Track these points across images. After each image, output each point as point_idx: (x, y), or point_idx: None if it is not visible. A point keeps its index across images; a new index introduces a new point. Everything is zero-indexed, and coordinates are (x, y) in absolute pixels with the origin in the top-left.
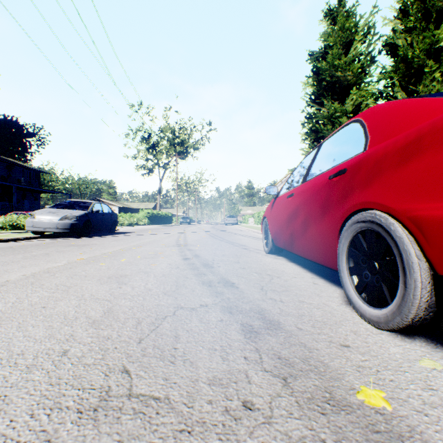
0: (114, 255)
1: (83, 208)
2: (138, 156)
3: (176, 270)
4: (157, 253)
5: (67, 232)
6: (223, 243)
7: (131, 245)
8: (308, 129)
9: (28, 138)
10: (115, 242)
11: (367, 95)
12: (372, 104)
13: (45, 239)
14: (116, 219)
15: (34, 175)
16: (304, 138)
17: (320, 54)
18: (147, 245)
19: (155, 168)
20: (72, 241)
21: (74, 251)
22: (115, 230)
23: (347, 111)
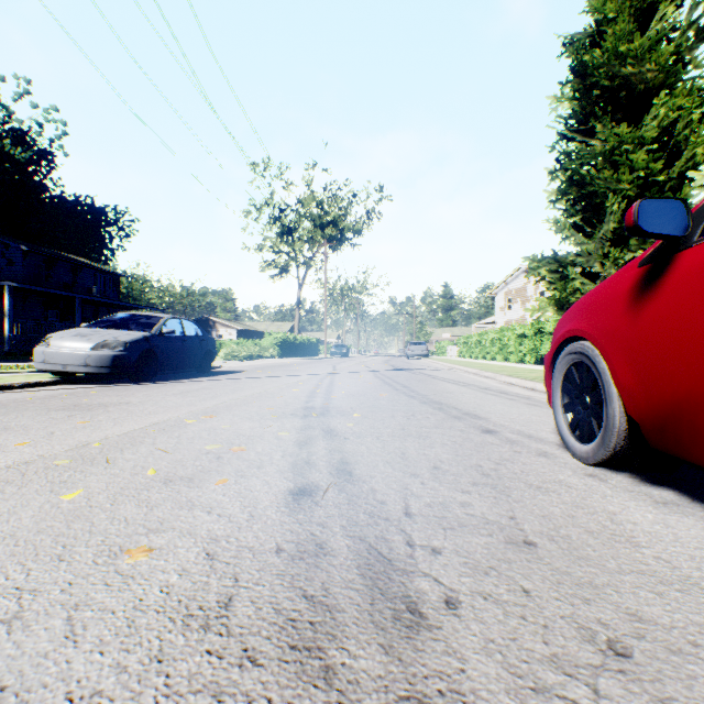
0: (92, 458)
1: (143, 326)
2: (265, 246)
3: (180, 681)
4: (227, 450)
5: (105, 374)
6: (418, 408)
7: (196, 408)
8: (563, 182)
9: (107, 227)
10: (175, 398)
11: (691, 103)
12: (701, 122)
13: (60, 387)
14: (212, 348)
15: (112, 281)
16: (555, 199)
17: (587, 39)
18: (233, 409)
19: (291, 265)
20: (94, 394)
21: (28, 431)
22: (209, 369)
23: (645, 140)
